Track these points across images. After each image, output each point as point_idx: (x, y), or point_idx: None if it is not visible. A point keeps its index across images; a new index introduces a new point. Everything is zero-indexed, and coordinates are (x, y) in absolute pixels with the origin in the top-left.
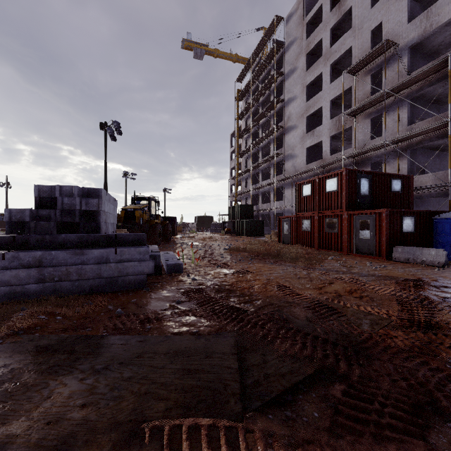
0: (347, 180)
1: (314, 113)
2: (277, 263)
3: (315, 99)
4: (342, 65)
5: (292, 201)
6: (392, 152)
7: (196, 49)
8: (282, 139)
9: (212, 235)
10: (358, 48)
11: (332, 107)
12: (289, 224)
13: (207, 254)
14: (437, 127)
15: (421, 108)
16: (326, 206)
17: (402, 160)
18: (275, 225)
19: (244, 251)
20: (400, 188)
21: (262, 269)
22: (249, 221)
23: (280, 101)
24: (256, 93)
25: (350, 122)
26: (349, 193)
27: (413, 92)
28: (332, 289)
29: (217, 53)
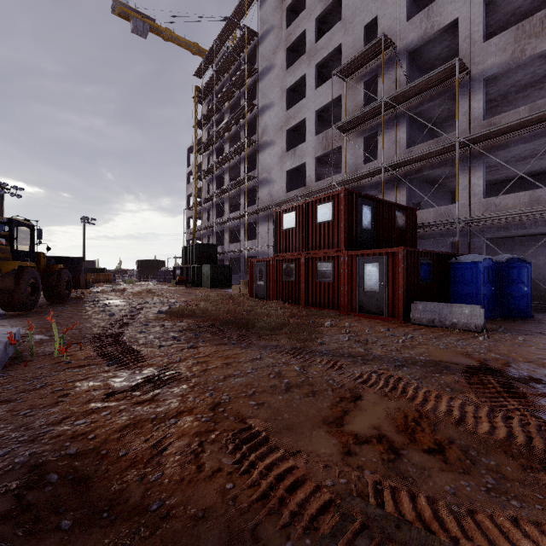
0: (347, 206)
1: (296, 128)
2: (245, 341)
3: (297, 108)
4: (329, 70)
5: (268, 240)
6: (388, 181)
7: (135, 20)
8: (256, 160)
9: (157, 286)
10: (349, 47)
11: (317, 122)
12: (265, 270)
13: (115, 325)
14: (441, 150)
15: (418, 131)
16: (317, 244)
17: (400, 191)
18: (247, 273)
19: (192, 316)
20: (404, 223)
21: (210, 363)
22: (210, 267)
23: (253, 107)
24: (222, 93)
25: (340, 140)
26: (349, 225)
27: (412, 107)
28: (369, 425)
29: (168, 34)
